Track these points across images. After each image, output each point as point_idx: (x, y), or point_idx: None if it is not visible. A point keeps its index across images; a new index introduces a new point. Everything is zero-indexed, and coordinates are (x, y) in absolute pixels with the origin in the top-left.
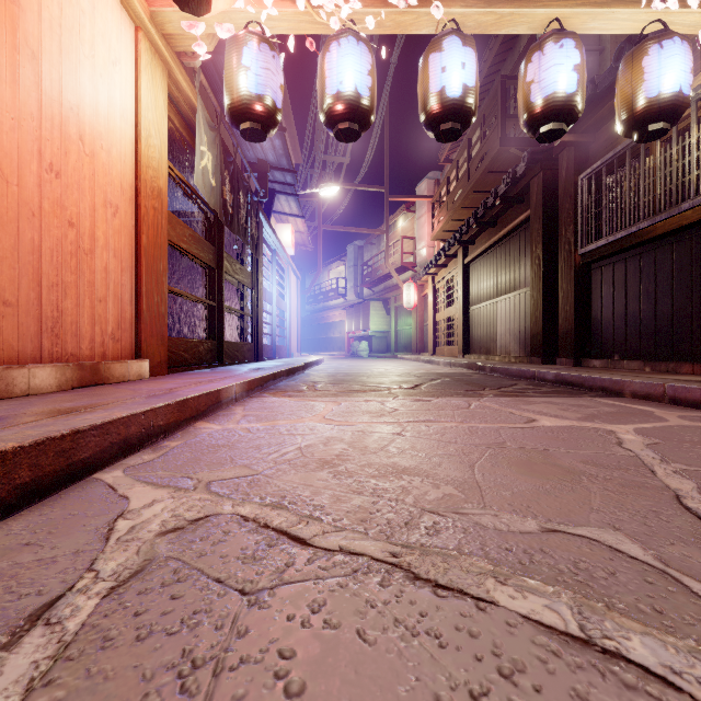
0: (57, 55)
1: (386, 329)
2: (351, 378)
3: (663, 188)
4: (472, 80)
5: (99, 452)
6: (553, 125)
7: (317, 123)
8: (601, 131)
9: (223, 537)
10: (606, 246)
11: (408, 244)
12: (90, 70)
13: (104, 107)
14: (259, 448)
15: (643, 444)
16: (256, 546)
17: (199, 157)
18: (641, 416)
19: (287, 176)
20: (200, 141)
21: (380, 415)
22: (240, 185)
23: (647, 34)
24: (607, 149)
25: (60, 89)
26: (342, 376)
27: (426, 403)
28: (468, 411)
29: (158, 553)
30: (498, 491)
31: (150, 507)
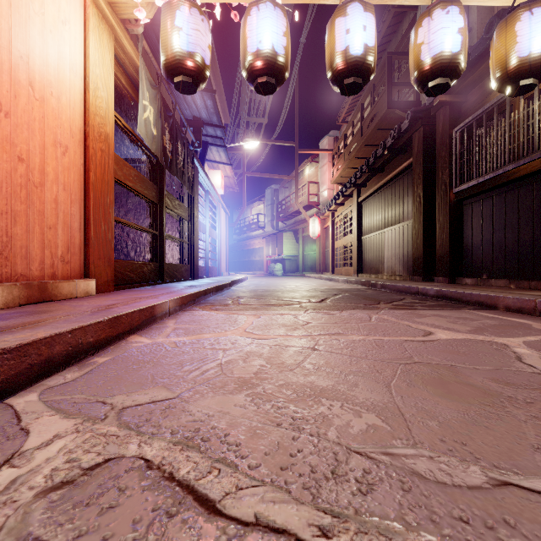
0: (6, 7)
1: (296, 253)
2: (268, 293)
3: (526, 137)
4: (372, 41)
5: (14, 376)
6: (440, 80)
7: (241, 91)
8: (472, 93)
9: (116, 498)
10: (476, 186)
11: (313, 188)
12: (40, 25)
13: (54, 60)
14: (181, 365)
15: (540, 358)
16: (153, 514)
17: (142, 109)
18: (522, 329)
19: (217, 131)
20: (143, 97)
21: (294, 328)
22: (178, 136)
23: (519, 4)
24: (477, 107)
25: (10, 38)
26: (261, 291)
27: (333, 316)
28: (370, 324)
29: (25, 531)
30: (424, 420)
31: (47, 447)
